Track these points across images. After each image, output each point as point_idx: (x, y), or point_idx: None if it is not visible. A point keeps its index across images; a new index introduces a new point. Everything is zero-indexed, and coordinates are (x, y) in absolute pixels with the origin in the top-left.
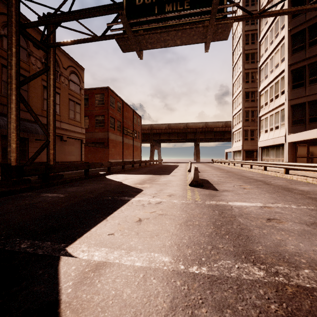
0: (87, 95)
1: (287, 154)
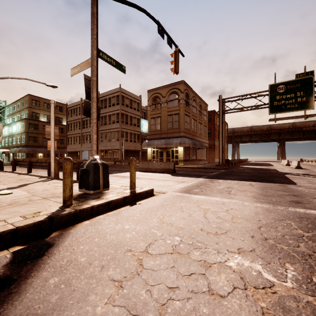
0: None
1: None
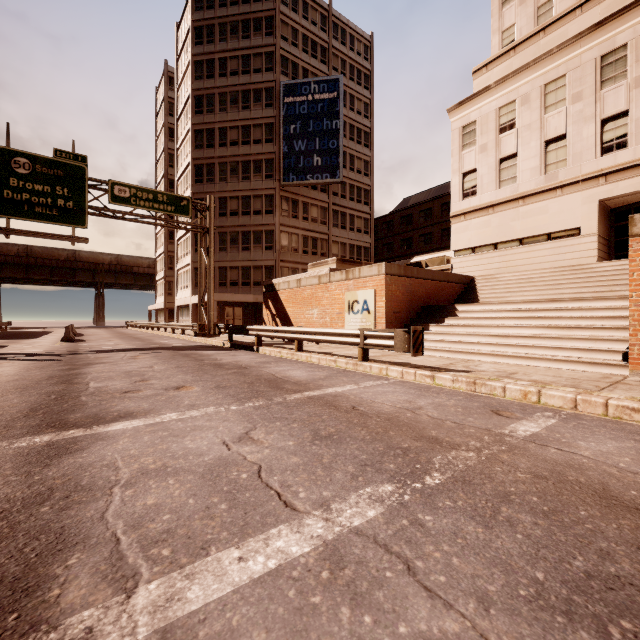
0: None
1: (191, 316)
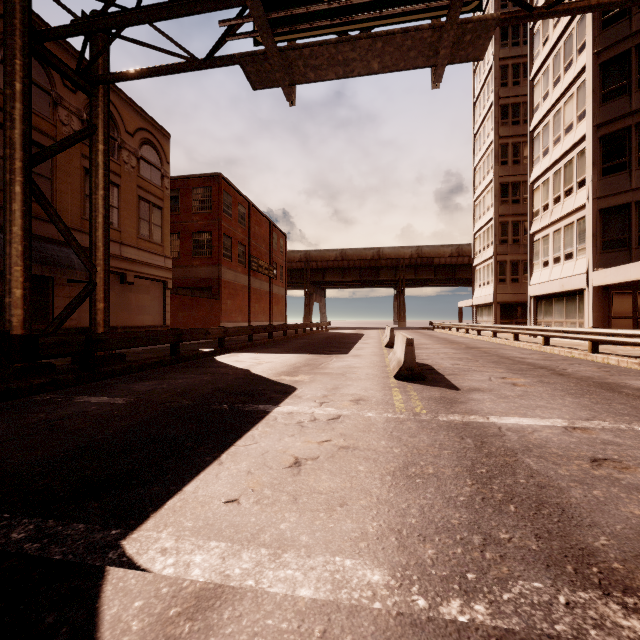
0: (176, 191)
1: (591, 312)
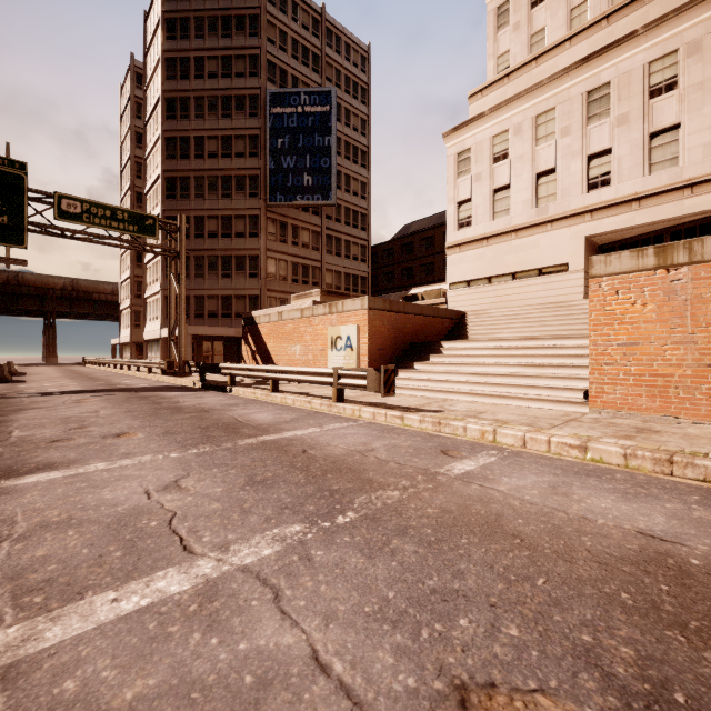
0: None
1: (162, 351)
